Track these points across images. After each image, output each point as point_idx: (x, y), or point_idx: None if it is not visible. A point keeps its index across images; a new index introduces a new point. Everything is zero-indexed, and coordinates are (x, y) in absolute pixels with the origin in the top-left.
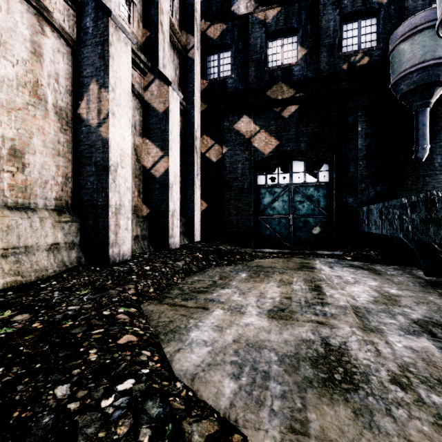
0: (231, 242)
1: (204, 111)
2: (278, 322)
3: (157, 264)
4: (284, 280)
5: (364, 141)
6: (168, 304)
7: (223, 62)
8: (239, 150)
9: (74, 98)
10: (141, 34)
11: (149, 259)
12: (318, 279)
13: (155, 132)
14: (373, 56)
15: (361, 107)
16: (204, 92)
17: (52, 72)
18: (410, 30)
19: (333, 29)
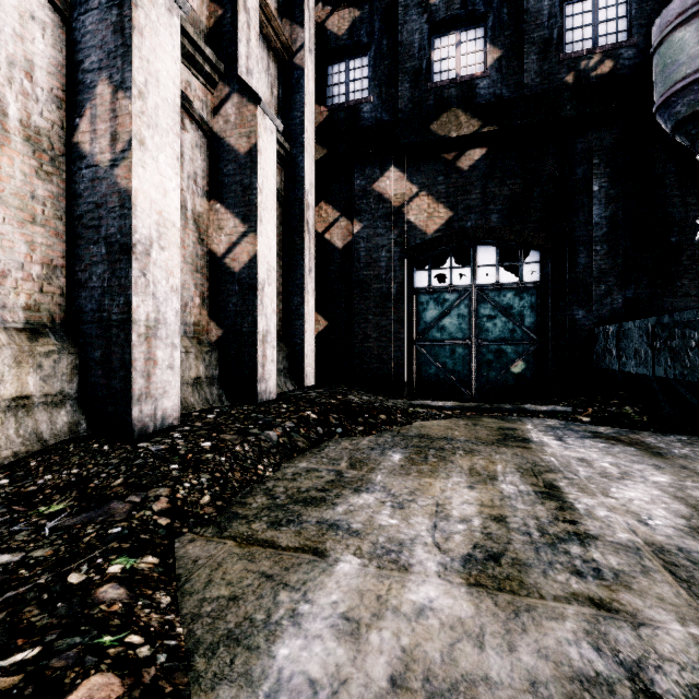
0: (368, 388)
1: (322, 160)
2: (496, 603)
3: (228, 437)
4: (478, 469)
5: (604, 209)
6: (237, 540)
7: (354, 75)
8: (383, 227)
9: (67, 113)
10: (206, 13)
11: (215, 424)
12: (546, 467)
13: (232, 189)
14: (620, 60)
15: (599, 149)
16: (322, 128)
17: (19, 56)
18: (696, 4)
19: (548, 13)
